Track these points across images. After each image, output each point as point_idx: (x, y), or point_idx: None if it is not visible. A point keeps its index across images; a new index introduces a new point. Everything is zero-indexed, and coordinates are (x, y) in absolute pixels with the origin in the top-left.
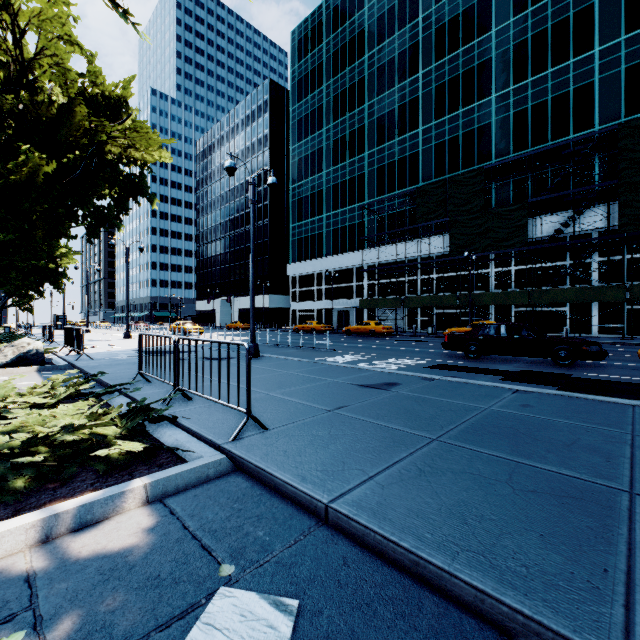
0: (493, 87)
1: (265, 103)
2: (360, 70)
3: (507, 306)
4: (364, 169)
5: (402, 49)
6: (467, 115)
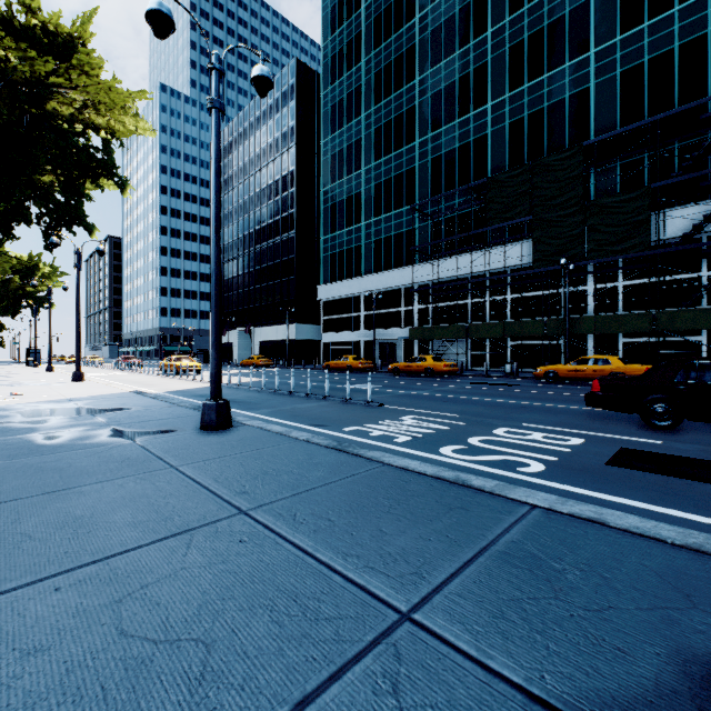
0: (592, 40)
1: (291, 89)
2: (409, 36)
3: (612, 335)
4: (414, 162)
5: (464, 3)
6: (554, 81)
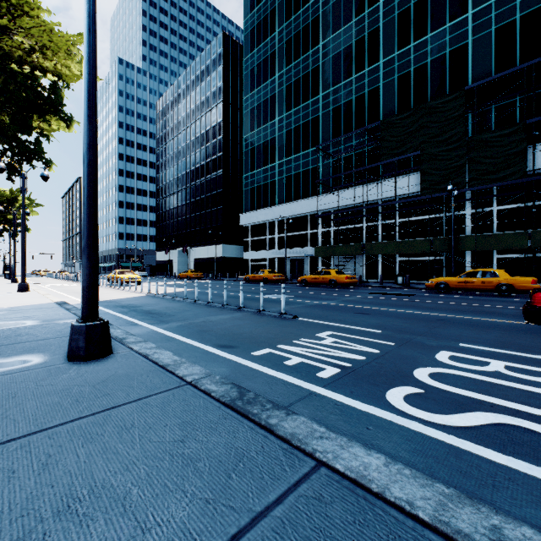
0: (469, 3)
1: (219, 56)
2: (314, 9)
3: (488, 252)
4: (318, 112)
5: None
6: (437, 39)
